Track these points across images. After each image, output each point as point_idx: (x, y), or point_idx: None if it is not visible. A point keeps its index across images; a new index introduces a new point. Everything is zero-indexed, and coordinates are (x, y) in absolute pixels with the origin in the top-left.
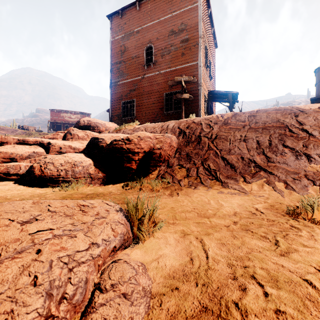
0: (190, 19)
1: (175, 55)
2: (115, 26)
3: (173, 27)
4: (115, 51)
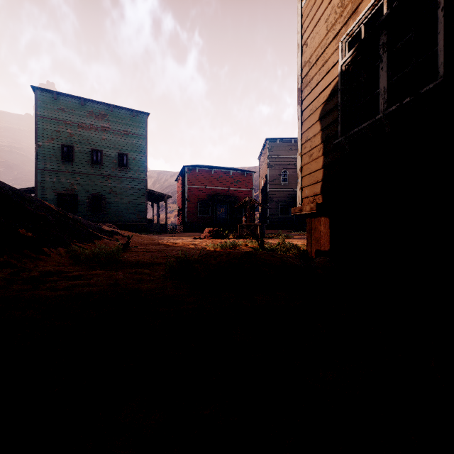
0: None
1: None
2: None
3: None
4: None
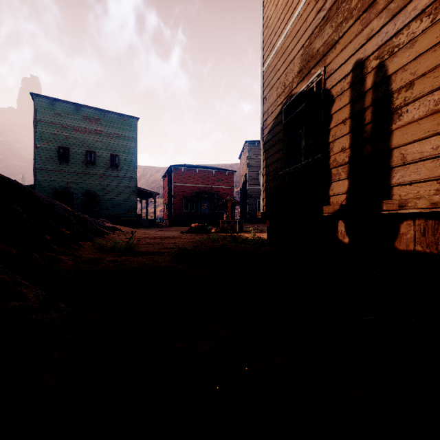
0: None
1: None
2: None
3: None
4: None
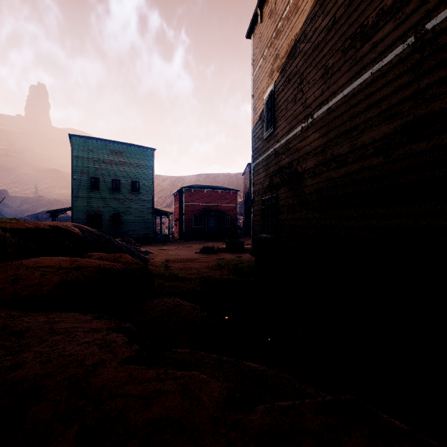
0: None
1: None
2: None
3: None
4: None
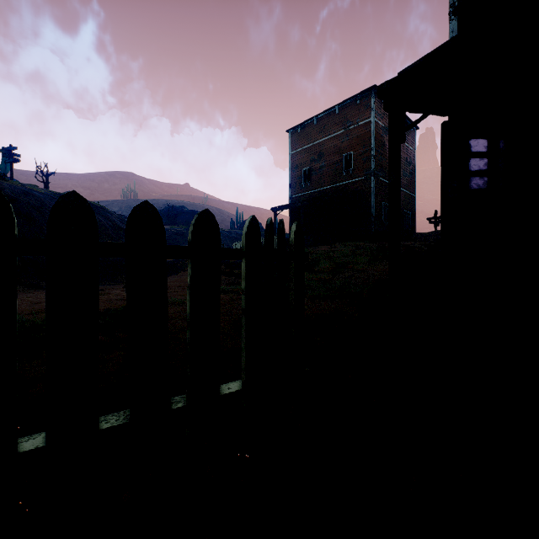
0: (412, 158)
1: (408, 181)
2: (377, 106)
3: (407, 156)
4: (378, 136)
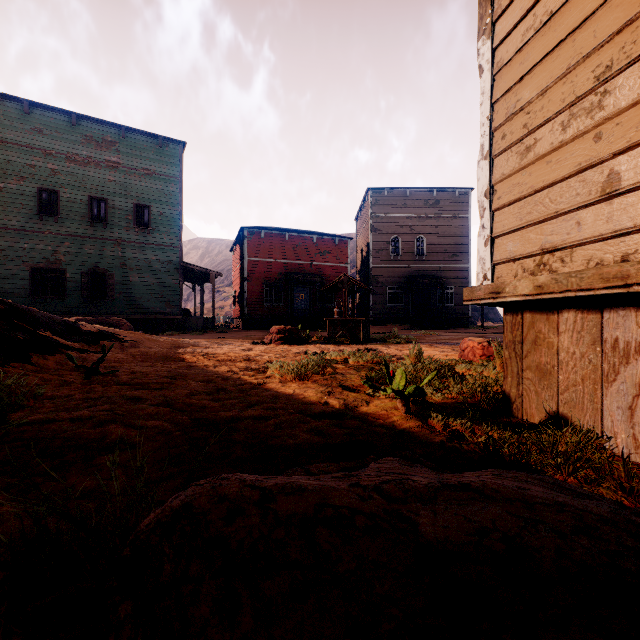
0: None
1: None
2: None
3: None
4: None
